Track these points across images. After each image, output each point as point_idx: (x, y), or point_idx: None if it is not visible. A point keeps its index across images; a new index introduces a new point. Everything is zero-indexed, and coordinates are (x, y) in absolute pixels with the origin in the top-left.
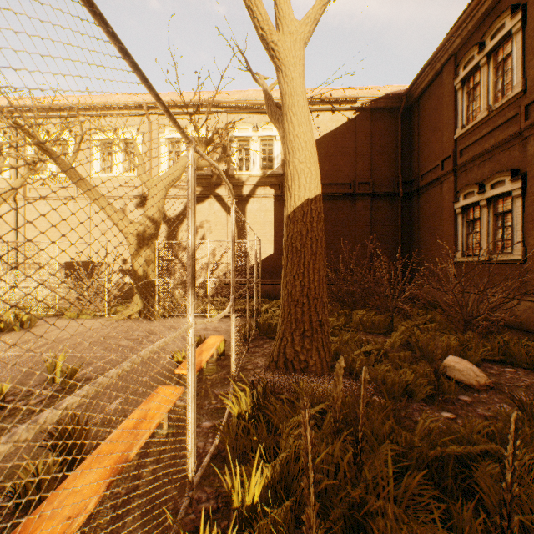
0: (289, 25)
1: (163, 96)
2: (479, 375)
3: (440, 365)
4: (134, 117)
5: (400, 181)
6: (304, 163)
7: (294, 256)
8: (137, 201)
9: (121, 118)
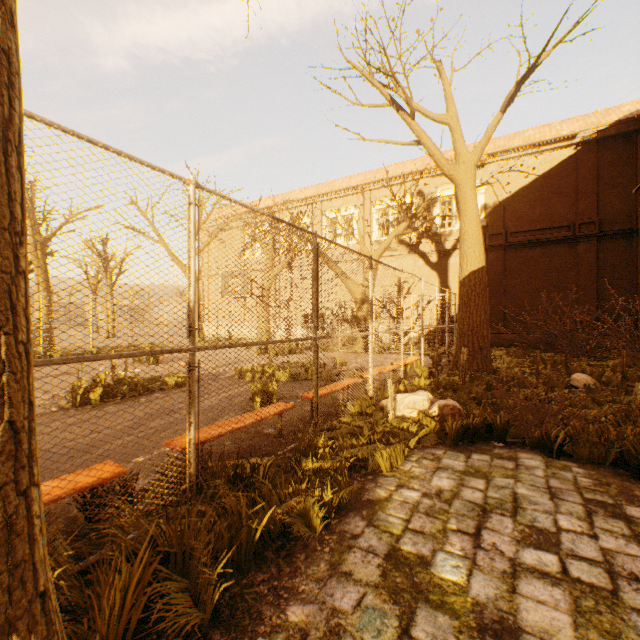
0: (462, 157)
1: (374, 174)
2: (589, 382)
3: (567, 378)
4: (352, 196)
5: (638, 216)
6: (470, 248)
7: (463, 307)
8: (354, 264)
9: (342, 199)
